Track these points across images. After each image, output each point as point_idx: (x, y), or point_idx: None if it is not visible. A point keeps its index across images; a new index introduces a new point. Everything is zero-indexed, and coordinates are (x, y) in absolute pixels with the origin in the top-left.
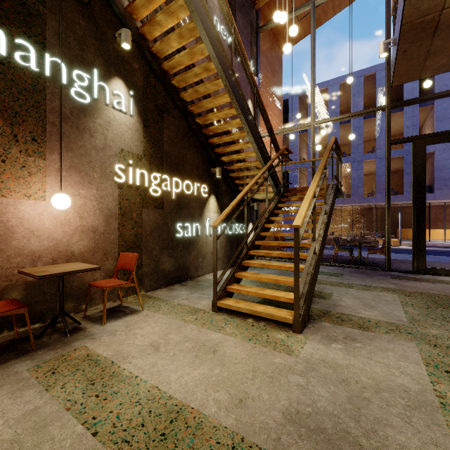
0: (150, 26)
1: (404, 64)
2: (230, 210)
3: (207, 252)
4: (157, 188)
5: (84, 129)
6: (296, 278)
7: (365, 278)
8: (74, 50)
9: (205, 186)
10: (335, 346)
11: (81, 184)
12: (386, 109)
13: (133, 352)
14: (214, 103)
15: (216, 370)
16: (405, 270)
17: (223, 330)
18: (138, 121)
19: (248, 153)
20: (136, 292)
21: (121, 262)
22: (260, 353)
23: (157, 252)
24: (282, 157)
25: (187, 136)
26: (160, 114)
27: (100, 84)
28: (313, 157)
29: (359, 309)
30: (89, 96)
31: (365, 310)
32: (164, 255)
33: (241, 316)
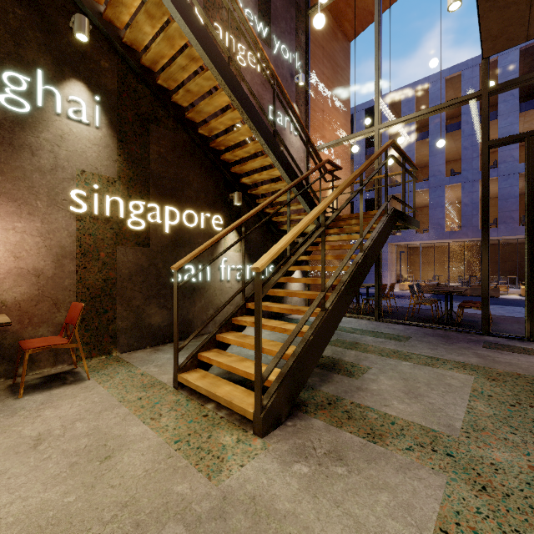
0: (113, 8)
1: (495, 17)
2: (207, 246)
3: (222, 302)
4: (140, 220)
5: (22, 146)
6: (256, 350)
7: (441, 345)
8: (5, 46)
9: (219, 217)
10: (297, 470)
11: (18, 215)
12: (482, 96)
13: (1, 447)
14: (213, 104)
15: (73, 496)
16: (512, 335)
17: (157, 420)
18: (109, 134)
19: (271, 171)
20: (106, 353)
21: (70, 315)
22: (168, 469)
23: (139, 302)
24: (320, 175)
25: (189, 153)
26: (145, 126)
27: (47, 89)
28: (377, 174)
29: (392, 399)
30: (29, 104)
31: (400, 401)
32: (151, 306)
33: (205, 397)
